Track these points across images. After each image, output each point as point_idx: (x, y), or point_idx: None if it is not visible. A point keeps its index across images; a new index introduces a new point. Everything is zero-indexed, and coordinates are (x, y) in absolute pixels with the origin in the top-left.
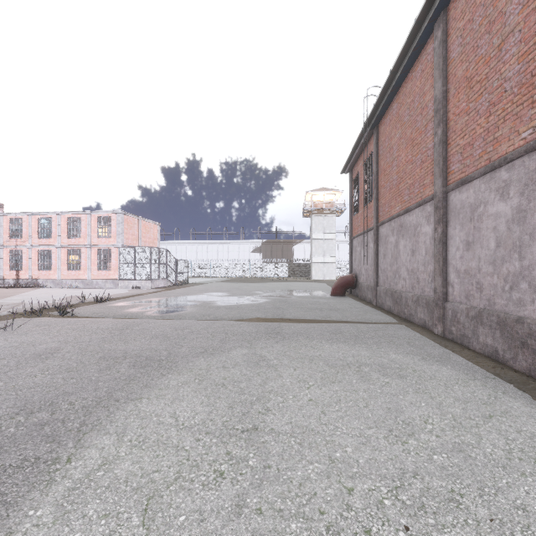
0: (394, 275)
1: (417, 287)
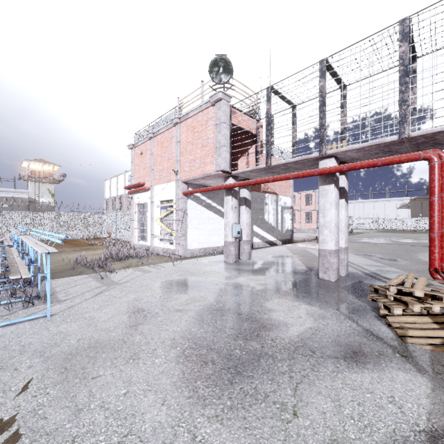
0: None
1: None
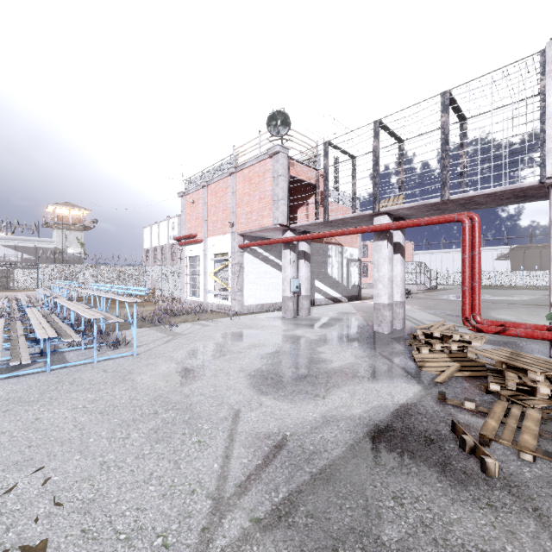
0: None
1: None
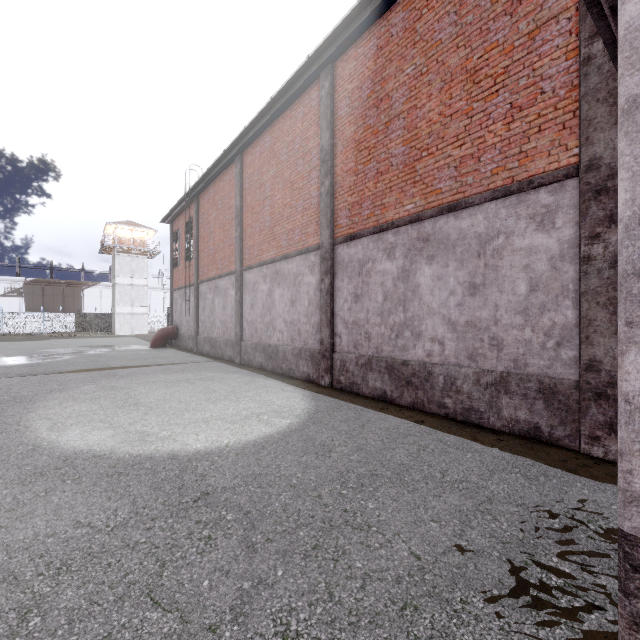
0: (212, 326)
1: (227, 333)
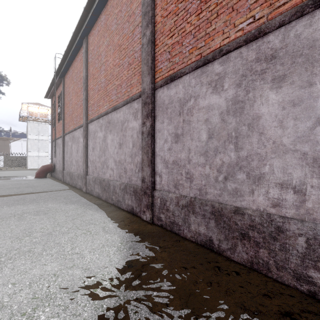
0: (71, 164)
1: (79, 169)
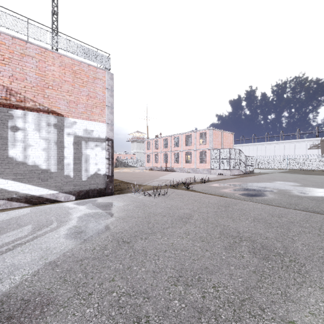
0: None
1: None
